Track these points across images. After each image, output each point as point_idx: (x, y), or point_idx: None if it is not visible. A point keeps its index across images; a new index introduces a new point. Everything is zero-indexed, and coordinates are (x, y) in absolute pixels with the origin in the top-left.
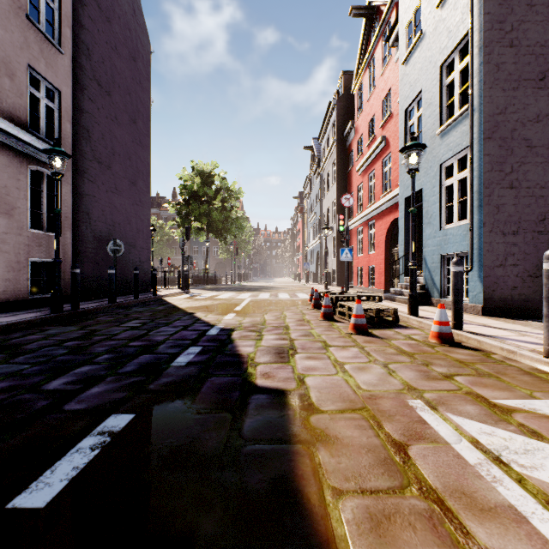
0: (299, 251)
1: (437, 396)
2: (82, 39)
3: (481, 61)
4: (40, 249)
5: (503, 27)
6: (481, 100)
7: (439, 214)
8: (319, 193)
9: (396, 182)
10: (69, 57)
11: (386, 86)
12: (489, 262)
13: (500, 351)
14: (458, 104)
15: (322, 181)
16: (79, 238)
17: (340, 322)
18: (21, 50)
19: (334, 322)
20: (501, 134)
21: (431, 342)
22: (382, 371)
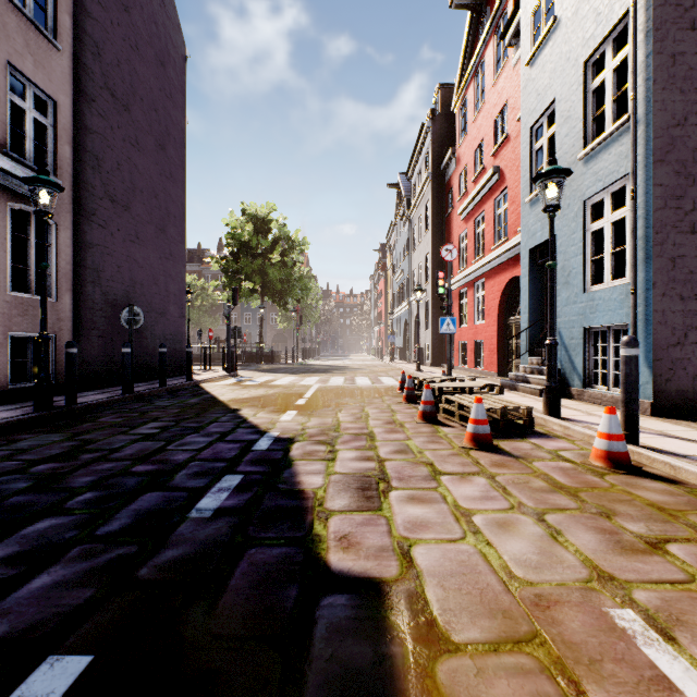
0: (381, 320)
1: (659, 600)
2: (89, 32)
3: (649, 50)
4: (26, 319)
5: (681, 2)
6: (649, 107)
7: (582, 271)
8: (408, 244)
9: (515, 228)
10: (69, 54)
11: (500, 99)
12: (661, 338)
13: None
14: (611, 115)
15: (412, 228)
16: (84, 303)
17: (448, 425)
18: None
19: (438, 425)
20: (678, 155)
21: (596, 466)
22: (538, 530)
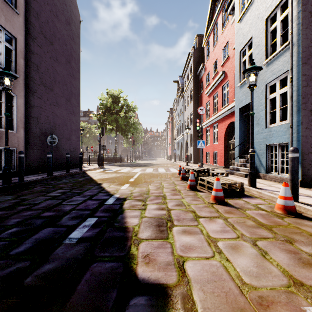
0: (170, 143)
1: None
2: (33, 6)
3: (299, 10)
4: (1, 140)
5: None
6: (299, 37)
7: (265, 118)
8: (182, 108)
9: (232, 99)
10: (23, 16)
11: (225, 40)
12: (305, 149)
13: None
14: (280, 42)
15: (184, 101)
16: (30, 133)
17: (202, 191)
18: None
19: (197, 191)
20: None
21: (278, 213)
22: (254, 251)
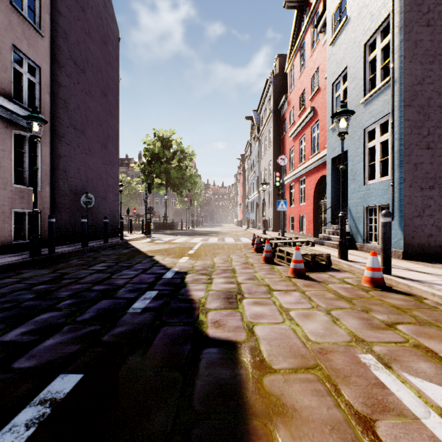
0: (241, 202)
1: (386, 350)
2: (60, 24)
3: (402, 38)
4: (23, 201)
5: (420, 9)
6: (402, 73)
7: (363, 172)
8: (258, 155)
9: (323, 145)
10: (49, 39)
11: (314, 65)
12: (408, 212)
13: (431, 296)
14: (380, 77)
15: (261, 145)
16: (57, 191)
17: (280, 265)
18: (6, 31)
19: (274, 265)
20: (419, 102)
21: (365, 286)
22: (326, 318)
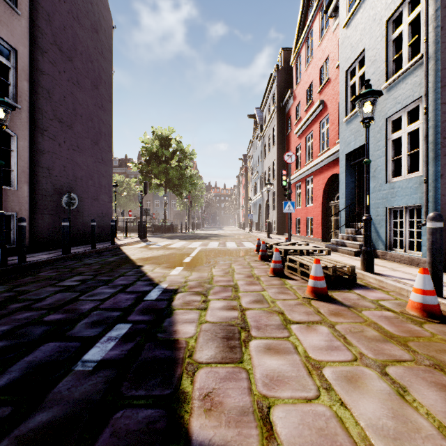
0: (244, 204)
1: None
2: (42, 4)
3: (438, 5)
4: None
5: None
6: (438, 47)
7: (385, 168)
8: (261, 154)
9: (334, 141)
10: (27, 18)
11: (324, 54)
12: None
13: None
14: (407, 56)
15: (264, 144)
16: (38, 191)
17: (292, 278)
18: None
19: (285, 278)
20: None
21: (413, 315)
22: (384, 386)
